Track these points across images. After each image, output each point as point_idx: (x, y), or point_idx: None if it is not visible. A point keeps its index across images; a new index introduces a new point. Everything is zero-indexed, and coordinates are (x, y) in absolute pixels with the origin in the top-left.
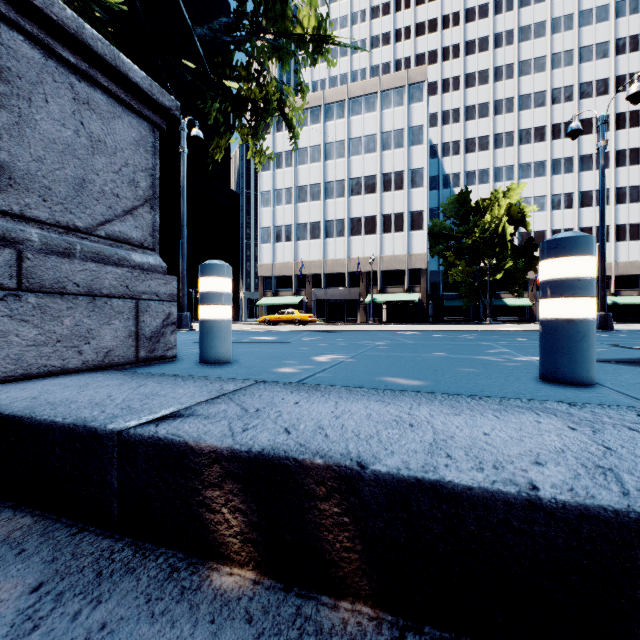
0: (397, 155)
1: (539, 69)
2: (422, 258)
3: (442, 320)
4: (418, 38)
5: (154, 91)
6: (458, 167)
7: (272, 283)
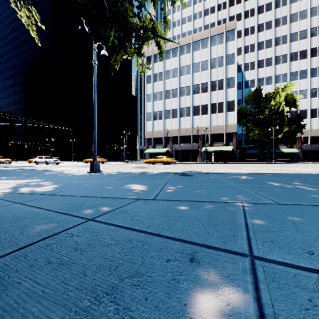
0: (219, 71)
1: (303, 17)
2: (234, 127)
3: (244, 160)
4: (230, 7)
5: None
6: (253, 76)
7: (152, 141)
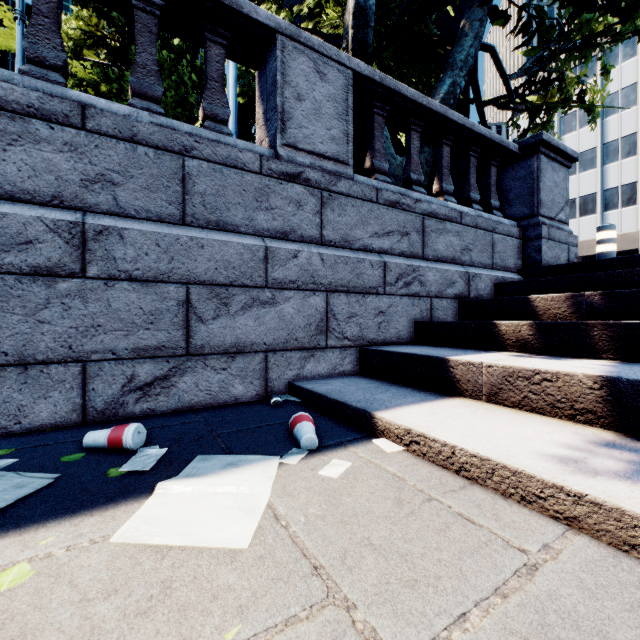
0: None
1: None
2: None
3: None
4: None
5: (572, 154)
6: None
7: None
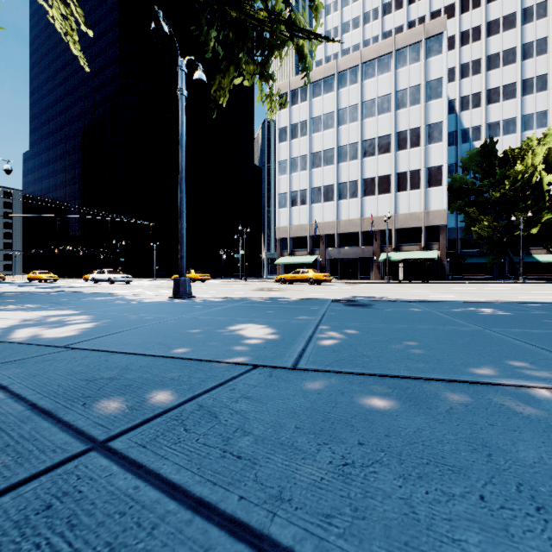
0: (413, 112)
1: None
2: (441, 214)
3: (460, 278)
4: None
5: None
6: (479, 120)
7: (288, 244)
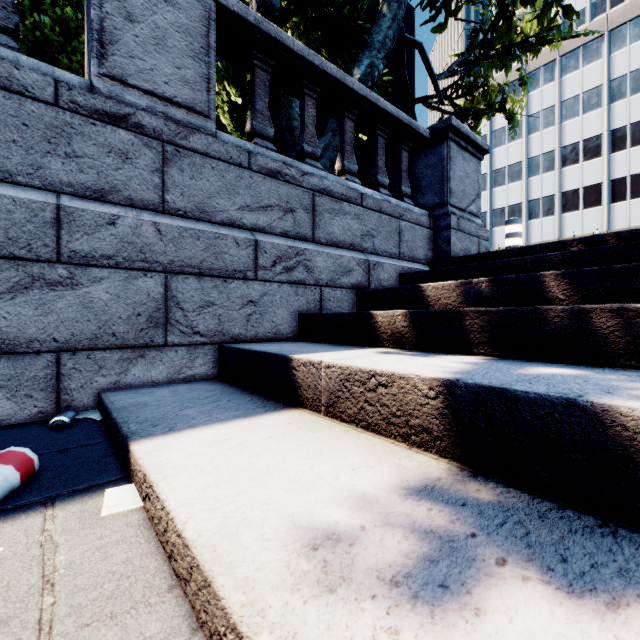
0: (635, 102)
1: None
2: None
3: None
4: None
5: (483, 145)
6: None
7: None
